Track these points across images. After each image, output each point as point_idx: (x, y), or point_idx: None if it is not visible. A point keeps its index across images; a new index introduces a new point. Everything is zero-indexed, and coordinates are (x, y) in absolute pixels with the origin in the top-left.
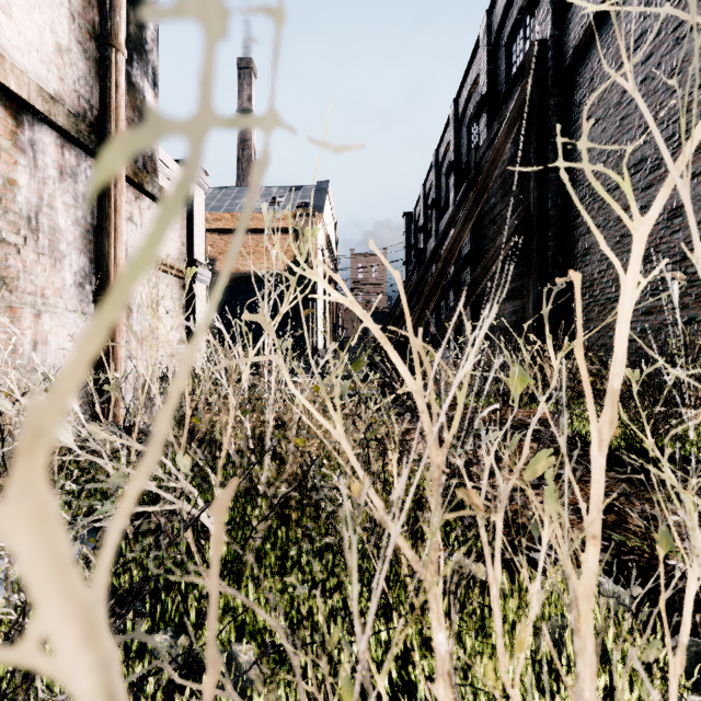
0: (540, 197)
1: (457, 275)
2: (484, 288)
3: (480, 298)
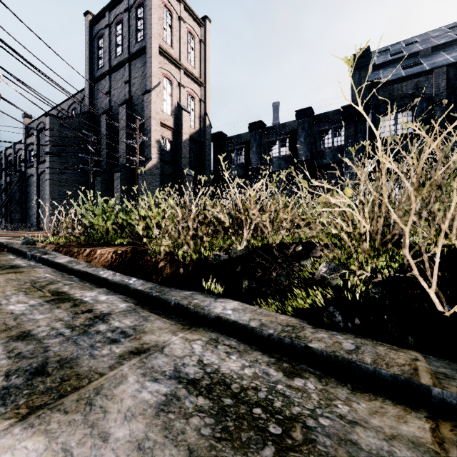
0: (22, 197)
1: (5, 205)
2: (13, 209)
3: (12, 211)
